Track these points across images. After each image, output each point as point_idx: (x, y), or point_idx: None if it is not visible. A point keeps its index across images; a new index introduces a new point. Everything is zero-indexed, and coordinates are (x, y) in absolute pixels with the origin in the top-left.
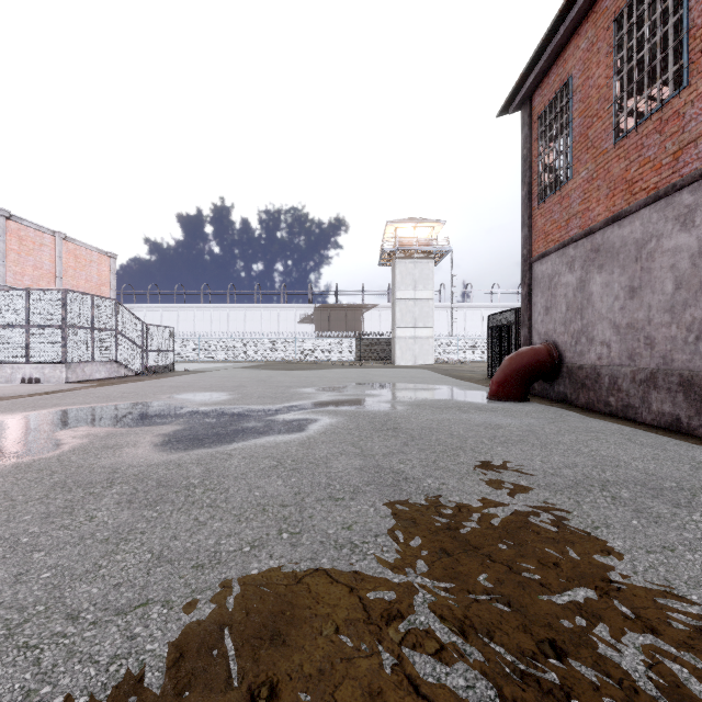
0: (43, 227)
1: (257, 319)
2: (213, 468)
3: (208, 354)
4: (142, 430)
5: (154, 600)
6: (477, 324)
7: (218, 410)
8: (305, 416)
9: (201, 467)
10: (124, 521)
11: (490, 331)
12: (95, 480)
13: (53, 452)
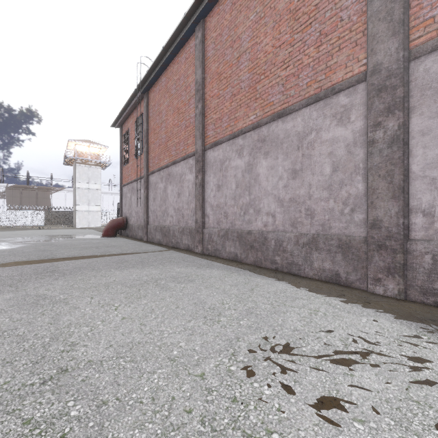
0: None
1: None
2: None
3: None
4: None
5: None
6: None
7: None
8: (10, 245)
9: None
10: None
11: (118, 210)
12: None
13: None
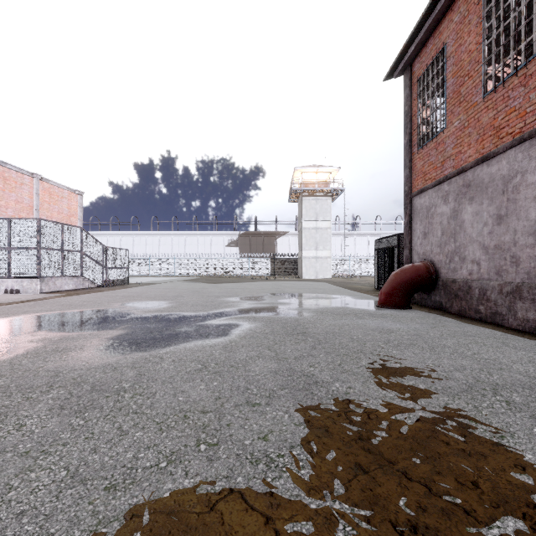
0: (23, 170)
1: (194, 243)
2: (144, 372)
3: (157, 270)
4: (90, 334)
5: (54, 535)
6: (364, 247)
7: (158, 317)
8: (229, 321)
9: (134, 371)
10: (50, 430)
11: (377, 252)
12: (36, 385)
13: (8, 355)
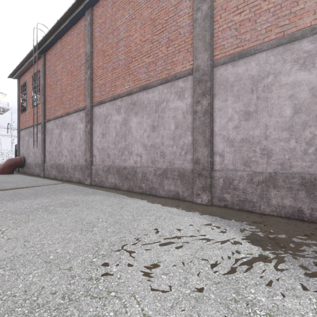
0: None
1: None
2: None
3: None
4: None
5: None
6: None
7: None
8: None
9: None
10: None
11: (16, 151)
12: None
13: None
